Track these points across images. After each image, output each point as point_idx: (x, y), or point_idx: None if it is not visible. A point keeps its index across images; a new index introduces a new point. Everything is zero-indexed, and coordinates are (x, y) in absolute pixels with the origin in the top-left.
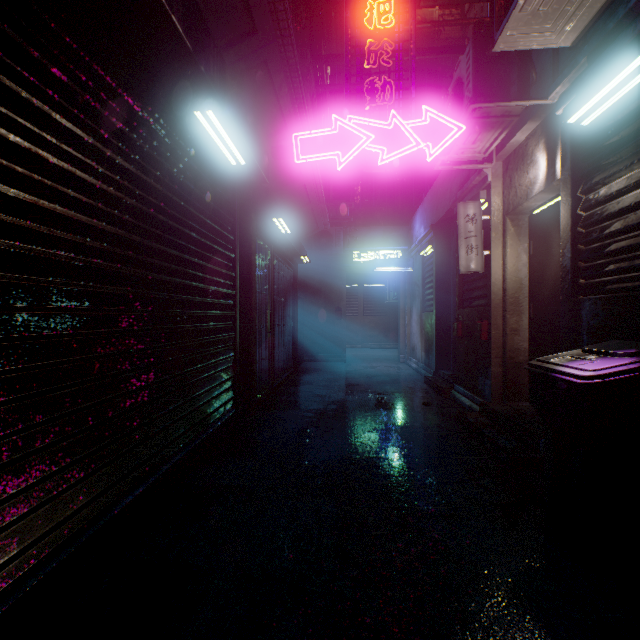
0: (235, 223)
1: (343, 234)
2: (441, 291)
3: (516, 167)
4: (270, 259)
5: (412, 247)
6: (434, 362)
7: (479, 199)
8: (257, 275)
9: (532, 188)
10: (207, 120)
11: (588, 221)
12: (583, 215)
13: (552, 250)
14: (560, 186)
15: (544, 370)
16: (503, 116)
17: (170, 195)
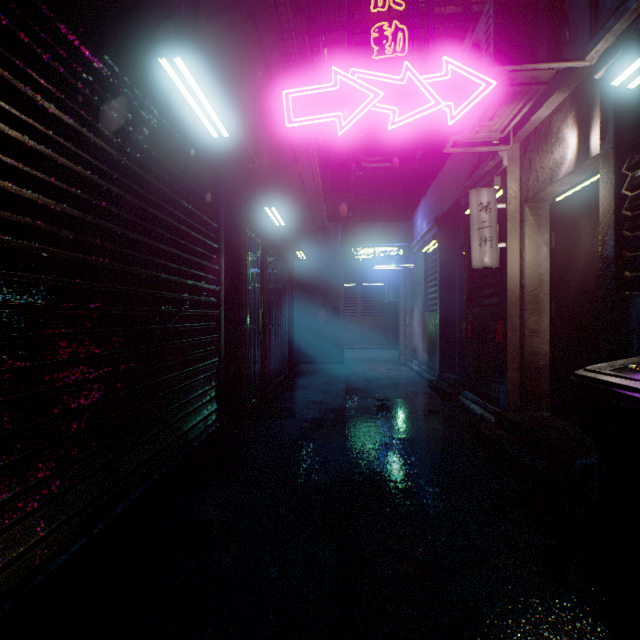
0: (219, 208)
1: (341, 230)
2: (446, 289)
3: (537, 148)
4: (263, 254)
5: (414, 243)
6: (438, 365)
7: (493, 186)
8: (248, 271)
9: (558, 170)
10: (176, 72)
11: (637, 202)
12: (629, 195)
13: (580, 241)
14: (599, 162)
15: (600, 383)
16: (529, 84)
17: (128, 163)
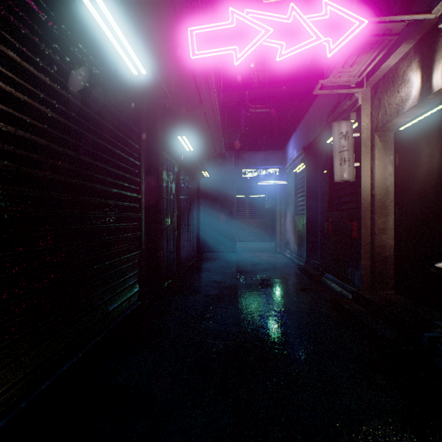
0: (140, 134)
1: (234, 156)
2: (311, 198)
3: (386, 89)
4: (177, 172)
5: (287, 166)
6: (305, 253)
7: (350, 120)
8: (165, 184)
9: (404, 105)
10: (97, 10)
11: None
12: None
13: (420, 160)
14: None
15: None
16: (384, 35)
17: (54, 86)
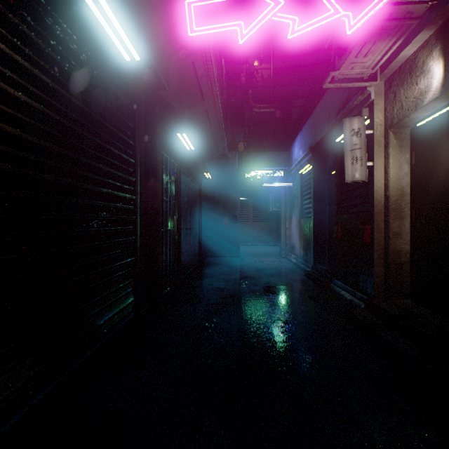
0: (135, 129)
1: (238, 157)
2: (318, 201)
3: (402, 82)
4: (177, 172)
5: (292, 167)
6: (312, 258)
7: (362, 116)
8: (164, 185)
9: (423, 97)
10: None
11: None
12: None
13: (440, 158)
14: None
15: None
16: (404, 18)
17: (27, 65)
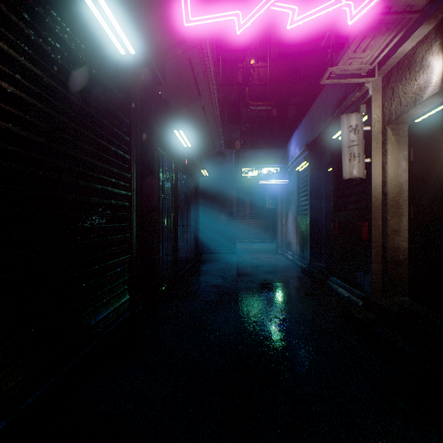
0: (131, 124)
1: (234, 155)
2: (314, 198)
3: (400, 77)
4: (174, 169)
5: (288, 164)
6: (309, 255)
7: (359, 112)
8: (161, 182)
9: (422, 93)
10: None
11: None
12: None
13: (439, 154)
14: None
15: None
16: (403, 12)
17: (15, 55)
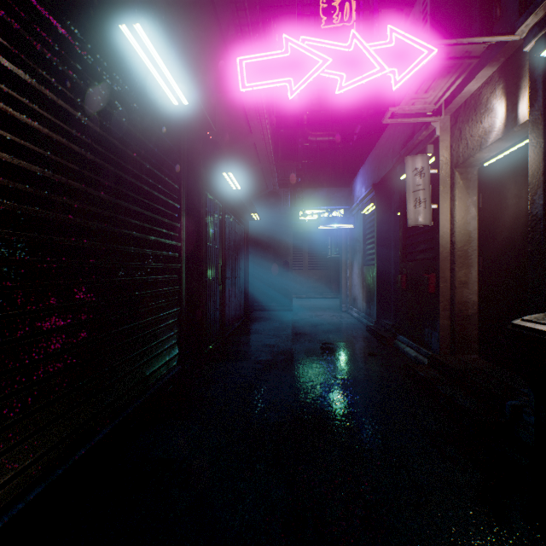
0: (180, 172)
1: (290, 194)
2: (382, 246)
3: (467, 118)
4: (221, 214)
5: (353, 206)
6: (376, 312)
7: (426, 153)
8: (208, 229)
9: (487, 137)
10: (136, 38)
11: None
12: None
13: (506, 201)
14: (528, 128)
15: (540, 333)
16: (462, 57)
17: (90, 124)
